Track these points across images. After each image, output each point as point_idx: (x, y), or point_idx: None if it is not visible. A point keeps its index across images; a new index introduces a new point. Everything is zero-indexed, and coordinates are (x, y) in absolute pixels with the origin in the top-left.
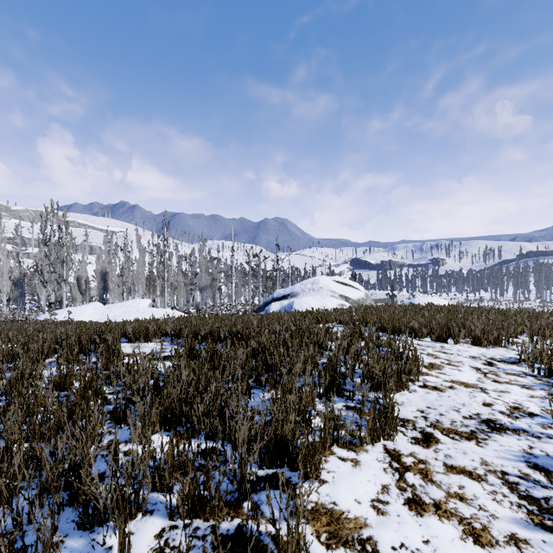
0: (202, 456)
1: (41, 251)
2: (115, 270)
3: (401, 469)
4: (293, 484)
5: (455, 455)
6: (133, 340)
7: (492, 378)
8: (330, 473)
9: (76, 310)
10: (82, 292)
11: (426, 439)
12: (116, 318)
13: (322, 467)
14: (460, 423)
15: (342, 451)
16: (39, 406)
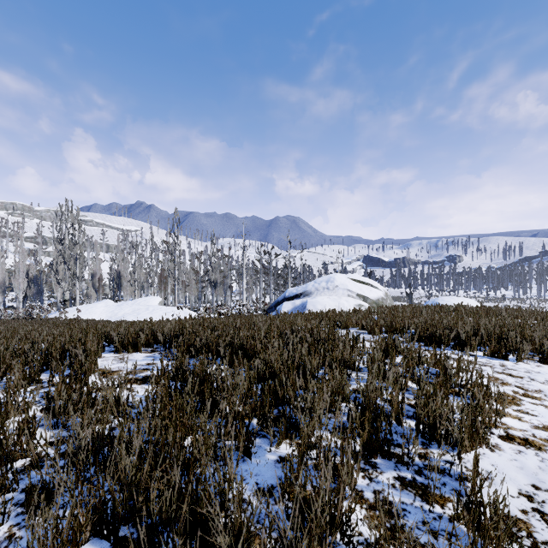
0: None
1: (56, 249)
2: (127, 267)
3: None
4: None
5: None
6: (120, 349)
7: None
8: None
9: (87, 308)
10: (96, 289)
11: None
12: (125, 316)
13: None
14: None
15: None
16: None
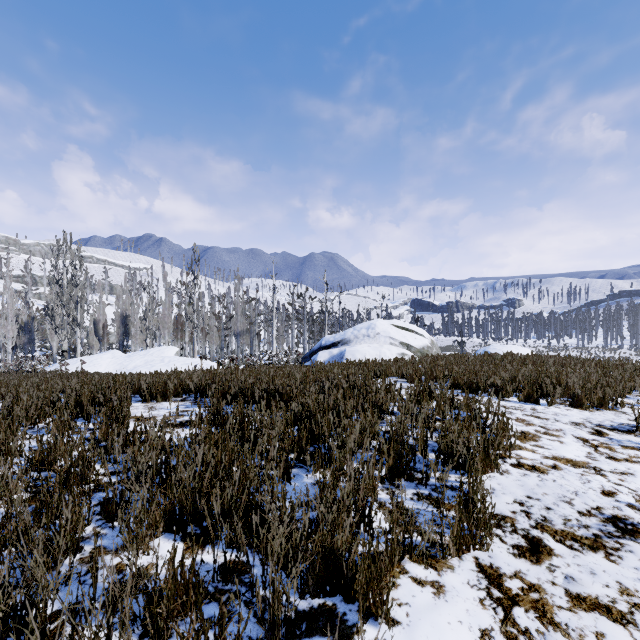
0: (220, 575)
1: (52, 291)
2: (137, 312)
3: (505, 601)
4: (349, 626)
5: (580, 577)
6: (148, 398)
7: (606, 454)
8: (402, 606)
9: (91, 359)
10: (99, 338)
11: (533, 548)
12: (137, 369)
13: (392, 602)
14: (576, 523)
15: (417, 568)
16: (2, 497)
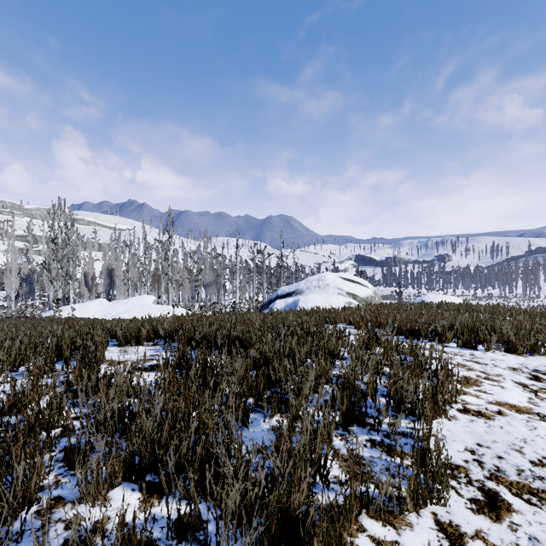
0: (175, 531)
1: (49, 248)
2: (121, 266)
3: None
4: None
5: (545, 538)
6: (123, 343)
7: None
8: None
9: (81, 307)
10: (89, 288)
11: (491, 503)
12: (120, 315)
13: None
14: (530, 474)
15: (375, 525)
16: None
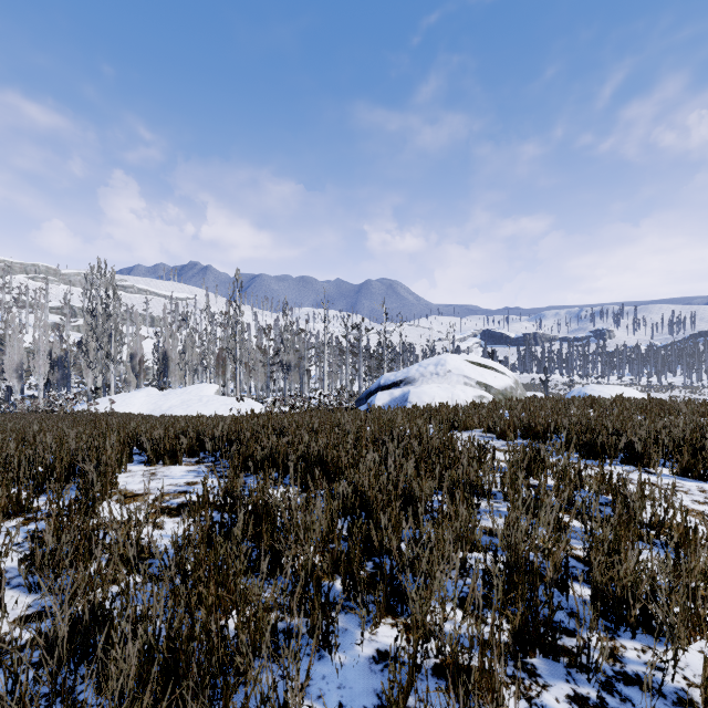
0: None
1: (87, 323)
2: (176, 346)
3: None
4: None
5: None
6: (153, 459)
7: None
8: None
9: (124, 398)
10: (136, 374)
11: None
12: (172, 409)
13: None
14: None
15: None
16: None
